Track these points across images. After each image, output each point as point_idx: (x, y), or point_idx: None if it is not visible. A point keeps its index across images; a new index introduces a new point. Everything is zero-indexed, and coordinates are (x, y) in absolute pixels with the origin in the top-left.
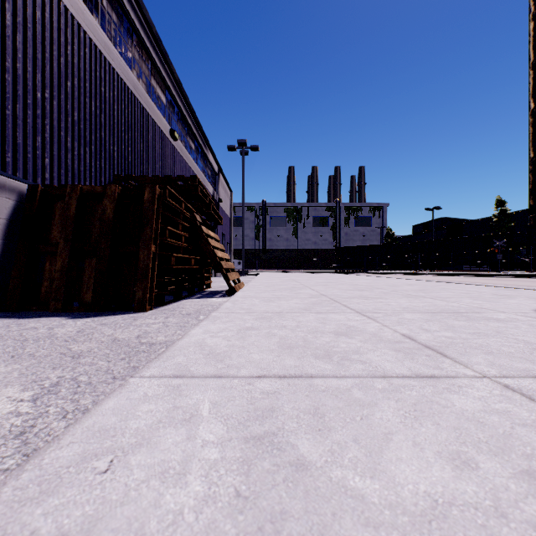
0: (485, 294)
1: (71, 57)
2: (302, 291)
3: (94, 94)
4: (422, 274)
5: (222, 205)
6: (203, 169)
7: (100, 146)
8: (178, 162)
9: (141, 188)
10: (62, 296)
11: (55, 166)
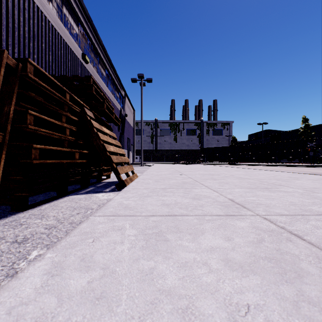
0: None
1: None
2: (198, 190)
3: None
4: (259, 165)
5: (127, 119)
6: (112, 92)
7: None
8: None
9: None
10: None
11: None
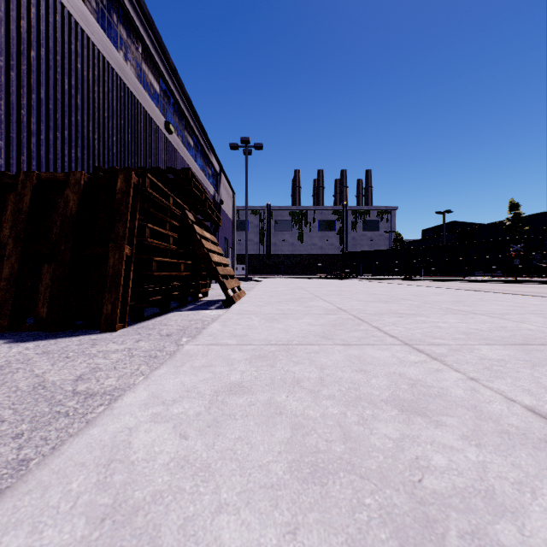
0: (544, 308)
1: (36, 22)
2: (314, 303)
3: (67, 70)
4: (434, 280)
5: (224, 207)
6: (202, 168)
7: (76, 132)
8: (174, 158)
9: (114, 176)
10: (9, 311)
11: (13, 150)
